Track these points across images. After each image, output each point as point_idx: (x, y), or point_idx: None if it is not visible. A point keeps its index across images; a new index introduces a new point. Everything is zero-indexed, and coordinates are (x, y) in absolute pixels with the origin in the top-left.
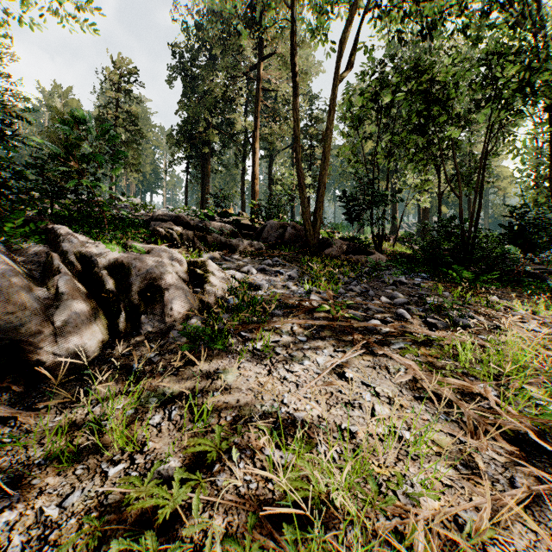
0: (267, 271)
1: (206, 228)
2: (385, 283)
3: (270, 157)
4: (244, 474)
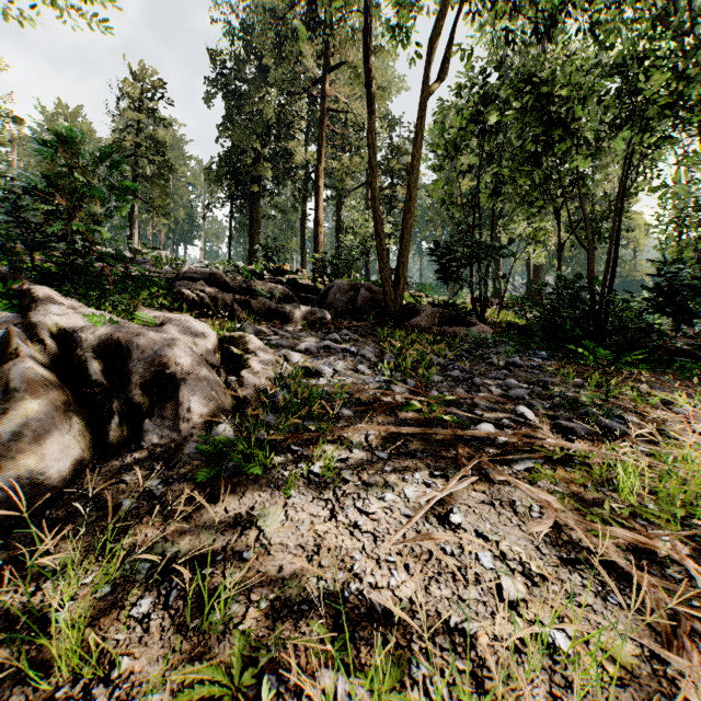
0: (333, 349)
1: (250, 289)
2: (493, 365)
3: (338, 198)
4: None
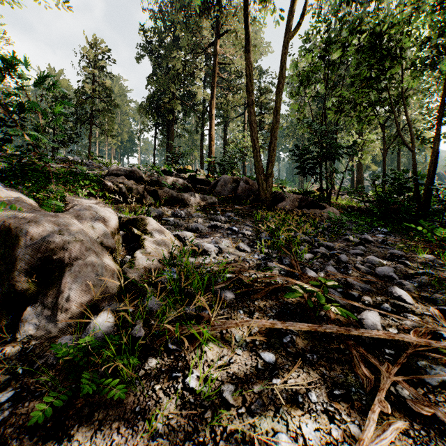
0: (219, 228)
1: (158, 182)
2: (349, 241)
3: (225, 123)
4: None
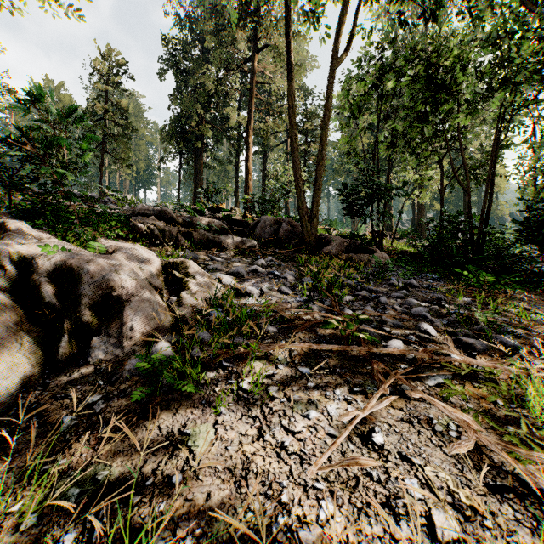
0: (260, 272)
1: (192, 223)
2: (394, 286)
3: (264, 153)
4: None
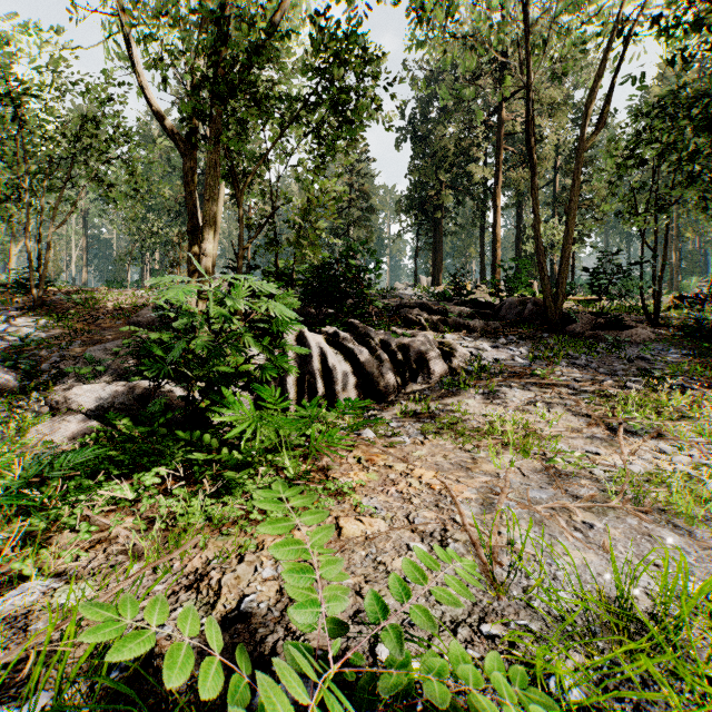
0: (500, 348)
1: (447, 312)
2: (621, 358)
3: (518, 204)
4: (476, 424)
